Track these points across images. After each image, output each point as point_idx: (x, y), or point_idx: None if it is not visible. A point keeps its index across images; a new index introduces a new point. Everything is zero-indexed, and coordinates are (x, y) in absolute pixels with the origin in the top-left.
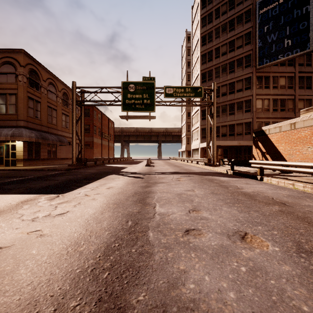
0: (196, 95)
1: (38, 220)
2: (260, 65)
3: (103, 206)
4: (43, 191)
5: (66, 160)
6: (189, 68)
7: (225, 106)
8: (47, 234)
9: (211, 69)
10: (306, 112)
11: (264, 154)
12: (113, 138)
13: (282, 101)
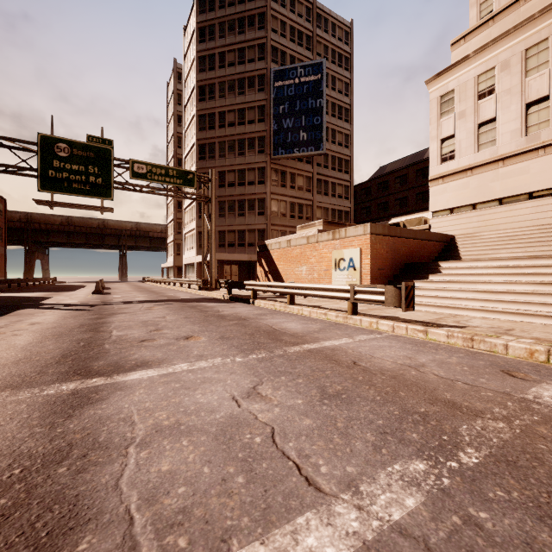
0: (185, 182)
1: None
2: (275, 155)
3: (38, 338)
4: None
5: None
6: (179, 126)
7: (233, 203)
8: None
9: (213, 141)
10: (301, 229)
11: (267, 273)
12: (3, 235)
13: (300, 207)
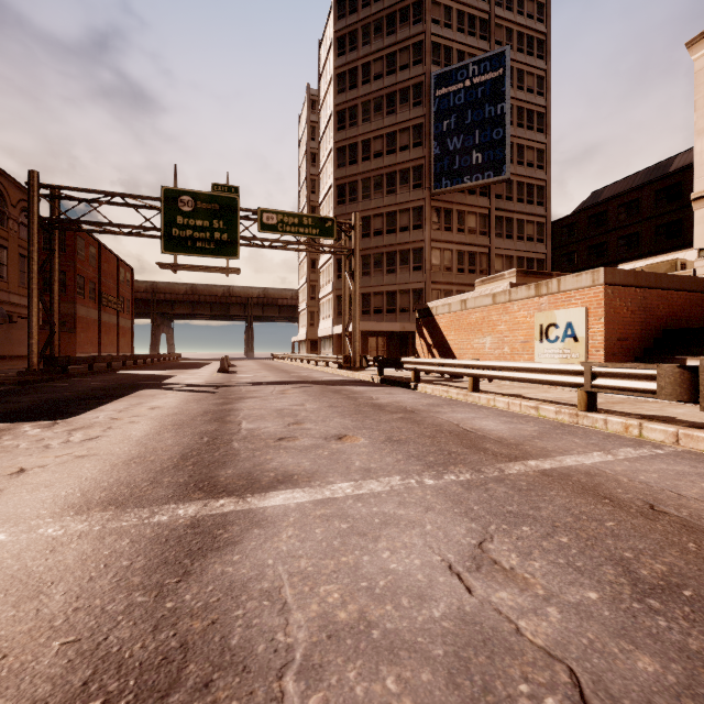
0: (323, 232)
1: (57, 447)
2: (437, 188)
3: (157, 428)
4: (11, 419)
5: (0, 361)
6: (313, 166)
7: (381, 256)
8: (90, 455)
9: (354, 179)
10: (482, 285)
11: (431, 348)
12: (130, 307)
13: (471, 257)
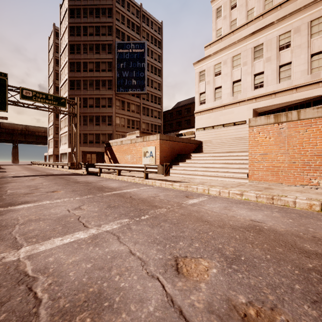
0: (59, 104)
1: None
2: (118, 91)
3: None
4: None
5: None
6: (57, 66)
7: (92, 117)
8: None
9: (79, 79)
10: (129, 135)
11: (110, 159)
12: None
13: (133, 122)
